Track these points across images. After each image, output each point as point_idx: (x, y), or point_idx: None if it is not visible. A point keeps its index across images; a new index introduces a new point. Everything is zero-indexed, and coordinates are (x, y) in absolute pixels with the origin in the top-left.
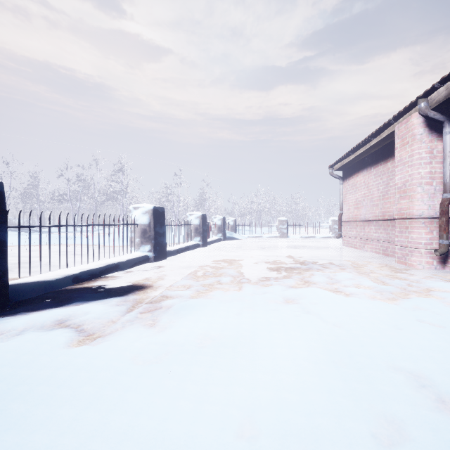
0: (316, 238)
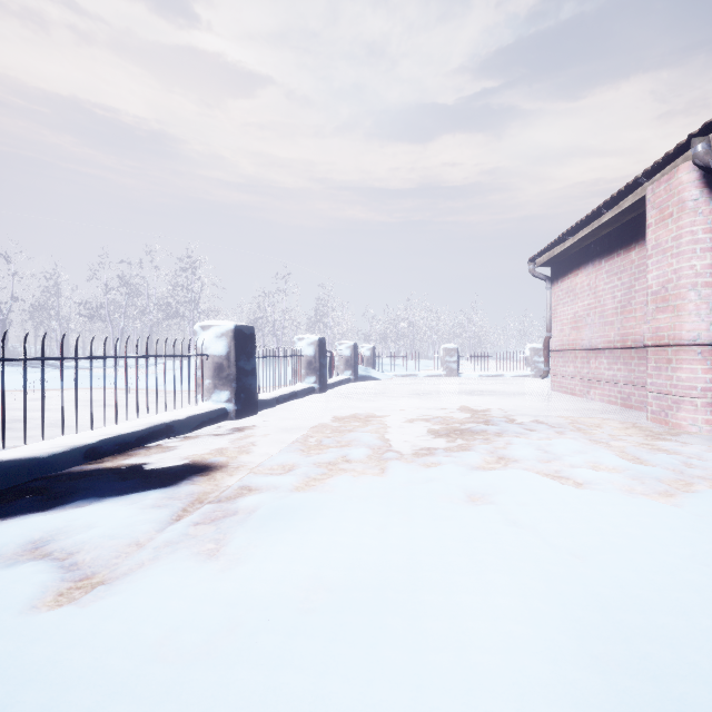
0: (504, 377)
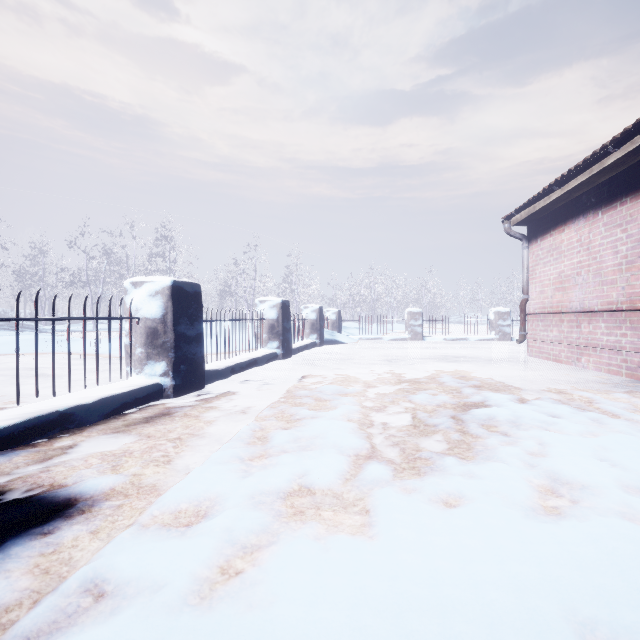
0: (468, 340)
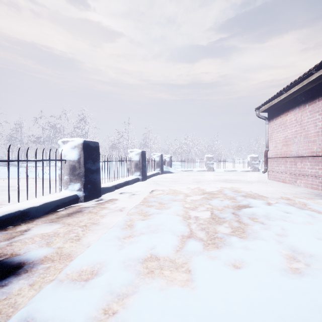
0: (237, 171)
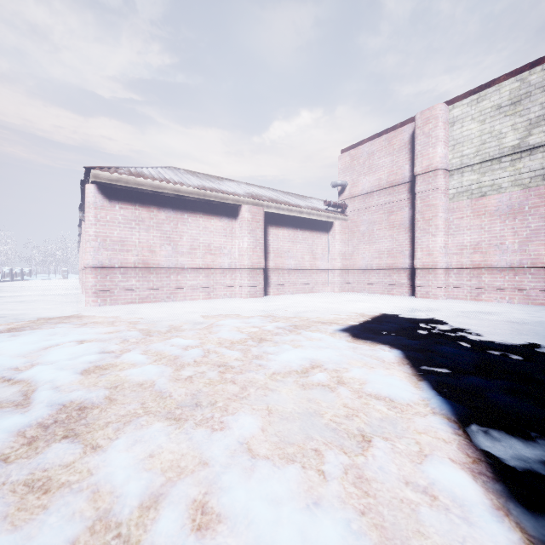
0: None
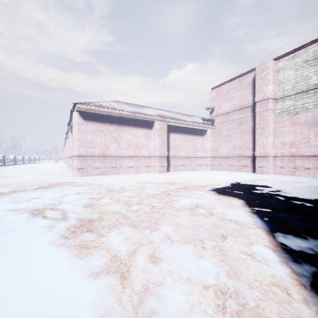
0: None
